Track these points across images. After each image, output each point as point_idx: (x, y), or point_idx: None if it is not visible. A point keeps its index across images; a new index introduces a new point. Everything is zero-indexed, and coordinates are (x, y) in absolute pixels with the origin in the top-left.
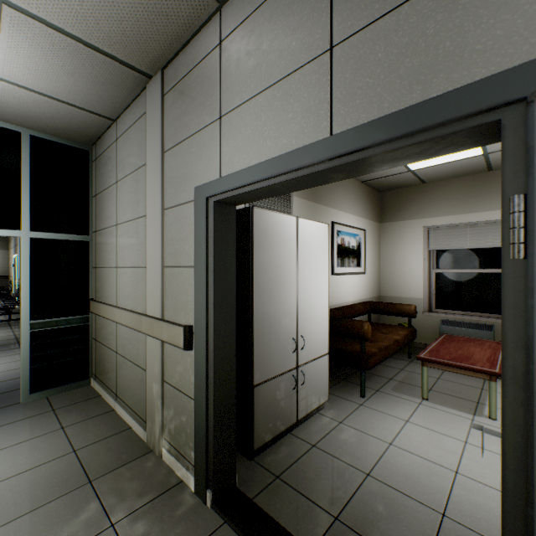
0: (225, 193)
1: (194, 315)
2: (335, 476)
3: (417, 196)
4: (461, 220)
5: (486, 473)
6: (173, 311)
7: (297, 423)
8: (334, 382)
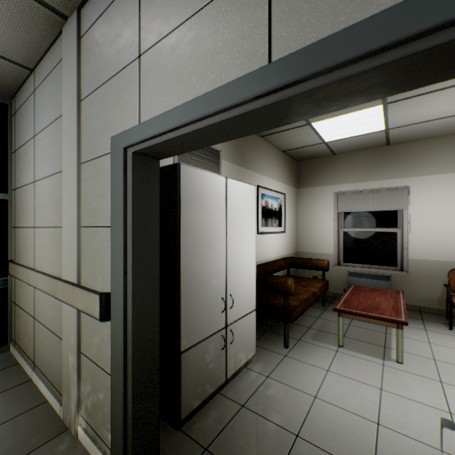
0: (145, 142)
1: (111, 281)
2: (265, 442)
3: (328, 165)
4: (364, 187)
5: (404, 422)
6: (90, 276)
7: (226, 381)
8: (260, 333)
